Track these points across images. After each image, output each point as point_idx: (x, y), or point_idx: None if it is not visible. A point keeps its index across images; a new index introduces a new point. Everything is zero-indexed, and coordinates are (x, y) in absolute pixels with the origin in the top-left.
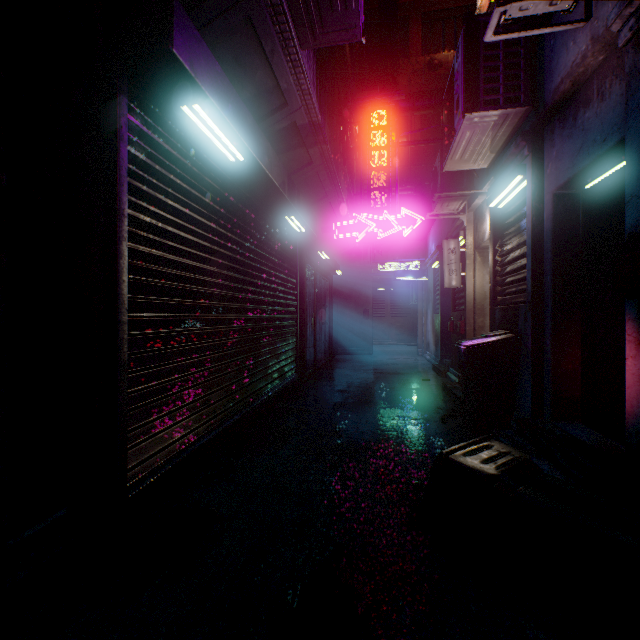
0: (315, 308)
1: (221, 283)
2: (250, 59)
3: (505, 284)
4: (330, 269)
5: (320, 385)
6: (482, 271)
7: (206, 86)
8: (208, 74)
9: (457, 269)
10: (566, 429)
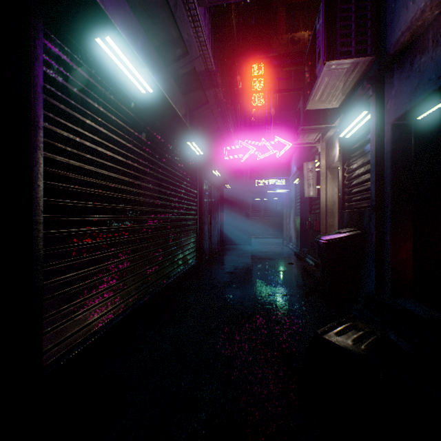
0: (210, 212)
1: (135, 191)
2: (158, 12)
3: (352, 194)
4: (221, 184)
5: (214, 268)
6: (332, 185)
7: (116, 20)
8: (118, 10)
9: (314, 183)
10: (403, 304)
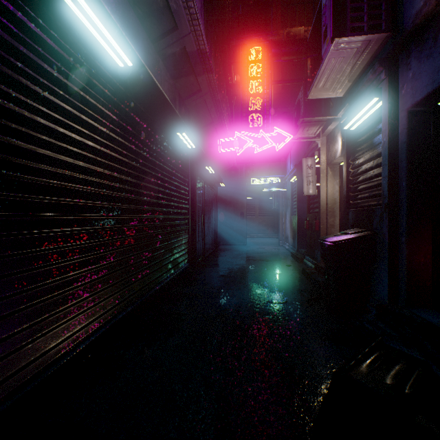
0: (204, 211)
1: (112, 185)
2: None
3: (358, 191)
4: (215, 182)
5: (208, 271)
6: (333, 182)
7: None
8: None
9: (313, 181)
10: (423, 316)
